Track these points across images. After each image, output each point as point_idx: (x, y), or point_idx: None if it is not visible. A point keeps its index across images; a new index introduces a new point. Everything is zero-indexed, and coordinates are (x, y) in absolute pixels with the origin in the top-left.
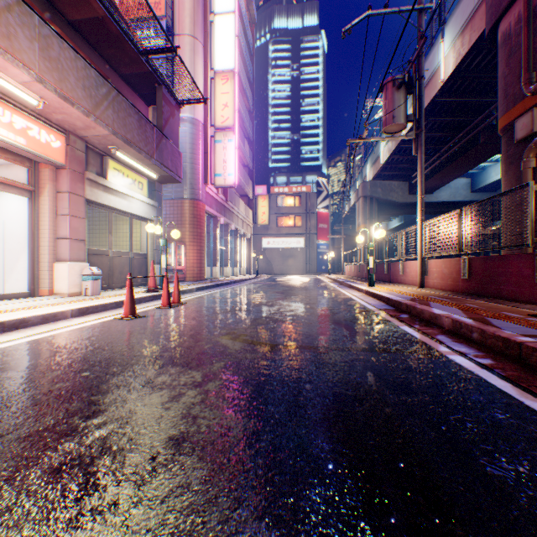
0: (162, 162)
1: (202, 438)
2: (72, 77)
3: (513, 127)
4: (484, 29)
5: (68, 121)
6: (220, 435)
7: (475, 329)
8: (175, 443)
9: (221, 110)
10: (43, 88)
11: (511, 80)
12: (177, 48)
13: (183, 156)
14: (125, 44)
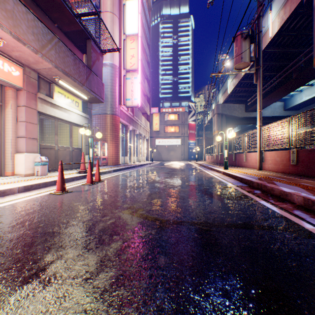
0: (90, 88)
1: None
2: (24, 25)
3: None
4: None
5: (23, 57)
6: None
7: None
8: None
9: (130, 59)
10: (0, 30)
11: None
12: (99, 12)
13: (106, 87)
14: (65, 9)
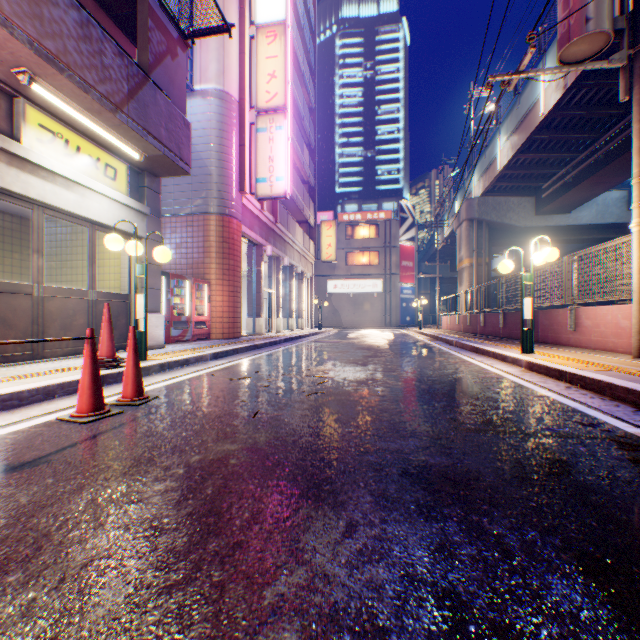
0: (144, 125)
1: None
2: None
3: None
4: None
5: None
6: None
7: None
8: None
9: (266, 83)
10: None
11: None
12: None
13: (206, 148)
14: None
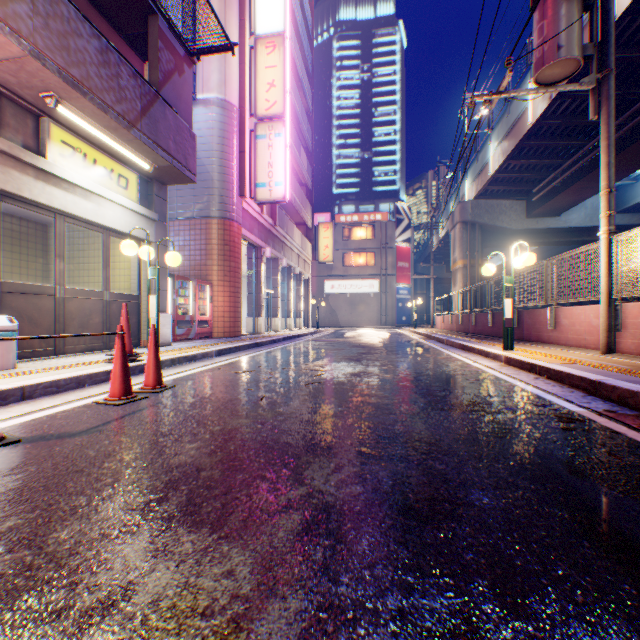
0: (155, 139)
1: None
2: None
3: None
4: None
5: None
6: None
7: None
8: None
9: (266, 91)
10: None
11: None
12: None
13: (208, 155)
14: None
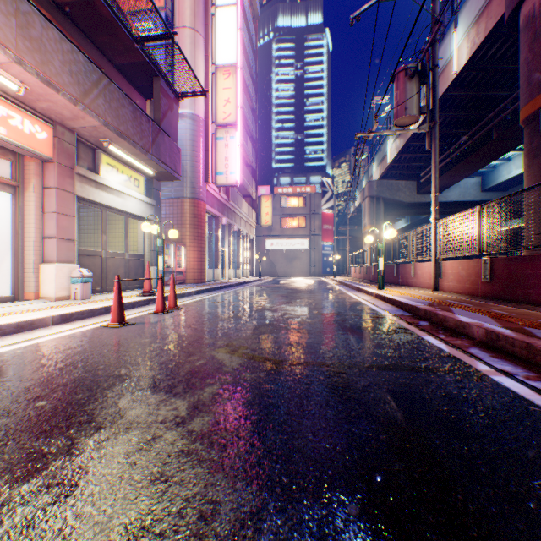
0: (159, 157)
1: (173, 526)
2: (57, 60)
3: (537, 116)
4: (504, 13)
5: (54, 110)
6: (200, 519)
7: (518, 342)
8: (130, 538)
9: (223, 106)
10: (22, 70)
11: (535, 65)
12: (174, 34)
13: (183, 153)
14: (118, 29)
